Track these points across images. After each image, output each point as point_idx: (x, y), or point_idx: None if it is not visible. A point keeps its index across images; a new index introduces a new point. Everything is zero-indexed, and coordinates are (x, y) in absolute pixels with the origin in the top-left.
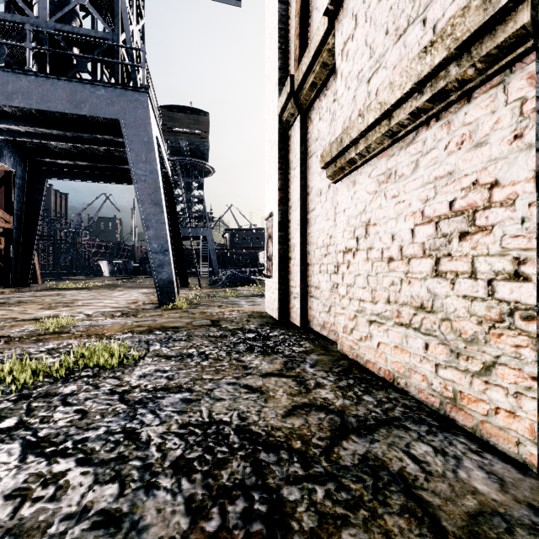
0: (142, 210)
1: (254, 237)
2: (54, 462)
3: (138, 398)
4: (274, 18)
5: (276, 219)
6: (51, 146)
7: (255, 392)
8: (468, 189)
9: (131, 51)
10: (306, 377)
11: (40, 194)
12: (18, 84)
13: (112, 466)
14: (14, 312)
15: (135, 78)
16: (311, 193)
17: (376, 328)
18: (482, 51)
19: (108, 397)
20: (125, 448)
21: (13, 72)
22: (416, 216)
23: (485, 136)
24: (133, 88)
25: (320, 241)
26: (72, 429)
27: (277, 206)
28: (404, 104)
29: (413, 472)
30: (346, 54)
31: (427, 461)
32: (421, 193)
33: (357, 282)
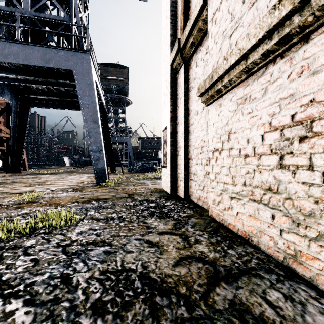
0: (86, 126)
1: (156, 142)
2: (7, 303)
3: (75, 250)
4: (168, 3)
5: (169, 130)
6: (33, 87)
7: (154, 246)
8: (307, 106)
9: (80, 28)
10: (189, 235)
11: (26, 116)
12: (11, 49)
13: (48, 306)
14: (8, 189)
15: (82, 45)
16: (191, 113)
17: (236, 202)
18: (321, 2)
19: (55, 249)
20: (60, 291)
21: (8, 41)
22: (265, 126)
23: (321, 65)
24: (81, 51)
25: (197, 144)
26: (26, 274)
27: (169, 122)
28: (257, 48)
29: (271, 317)
30: (215, 20)
31: (280, 307)
32: (269, 110)
33: (222, 171)
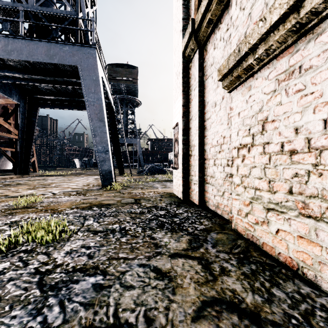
0: (92, 125)
1: (166, 143)
2: None
3: (55, 282)
4: None
5: (181, 127)
6: (40, 87)
7: (164, 277)
8: None
9: (86, 22)
10: (211, 260)
11: (34, 117)
12: (15, 45)
13: None
14: (9, 191)
15: (88, 39)
16: (207, 106)
17: (275, 215)
18: None
19: (29, 278)
20: None
21: (12, 37)
22: None
23: None
24: (86, 45)
25: (215, 141)
26: None
27: (181, 118)
28: None
29: None
30: None
31: None
32: None
33: (253, 173)
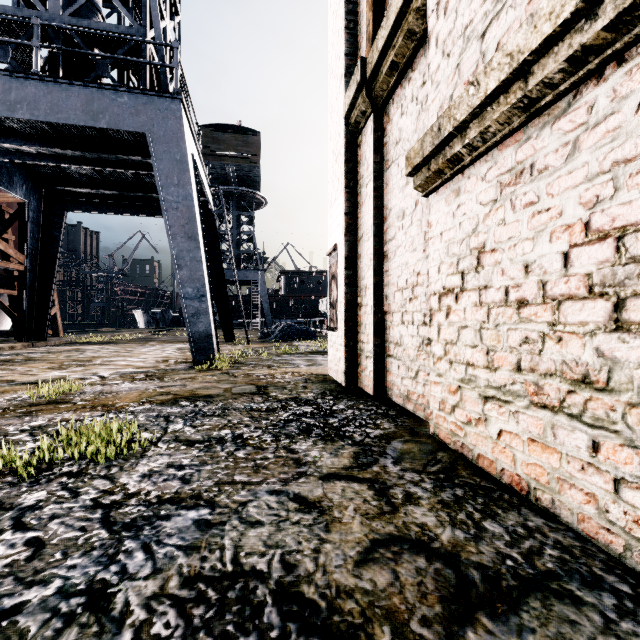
0: (174, 246)
1: (315, 281)
2: None
3: (130, 518)
4: None
5: (342, 253)
6: (70, 171)
7: (311, 509)
8: None
9: (161, 49)
10: (390, 482)
11: (57, 229)
12: (23, 91)
13: None
14: (15, 373)
15: (165, 82)
16: (389, 216)
17: (496, 407)
18: None
19: (86, 514)
20: (79, 633)
21: (17, 76)
22: (574, 230)
23: None
24: (163, 94)
25: (402, 280)
26: (6, 581)
27: (343, 236)
28: (556, 45)
29: None
30: (444, 6)
31: None
32: (584, 192)
33: (462, 338)
